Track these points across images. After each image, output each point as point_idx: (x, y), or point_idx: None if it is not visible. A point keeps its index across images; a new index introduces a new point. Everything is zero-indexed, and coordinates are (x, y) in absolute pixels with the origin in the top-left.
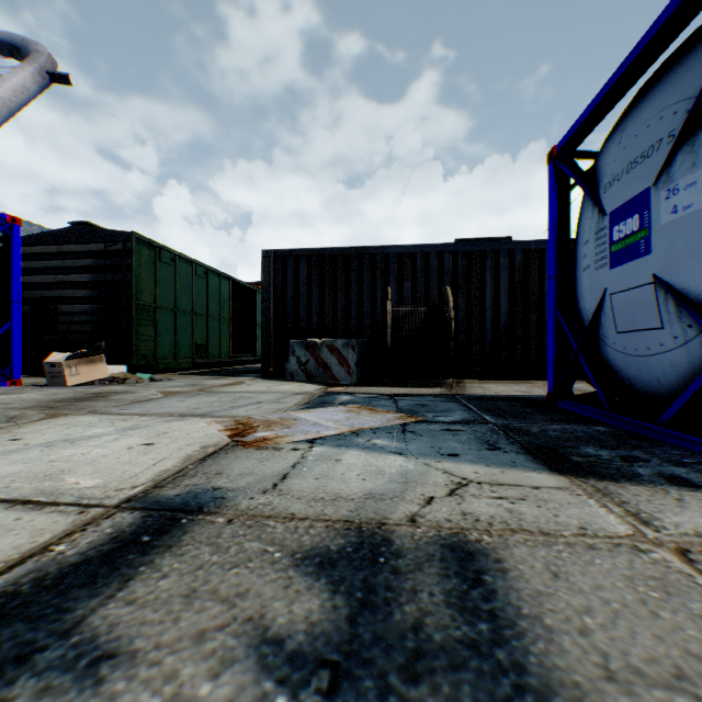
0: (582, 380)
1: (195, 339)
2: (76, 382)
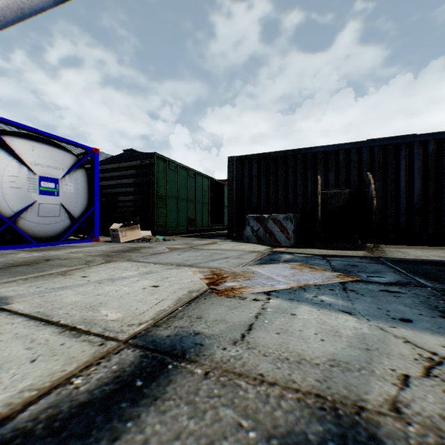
0: None
1: (188, 215)
2: (124, 240)
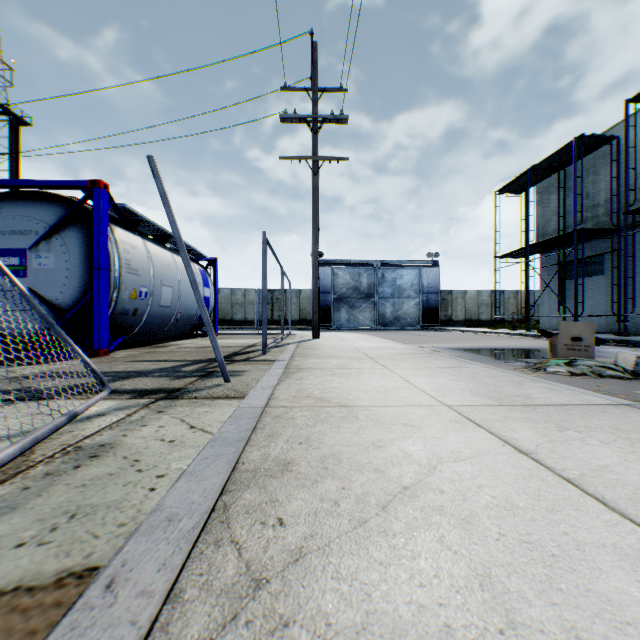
0: None
1: None
2: None
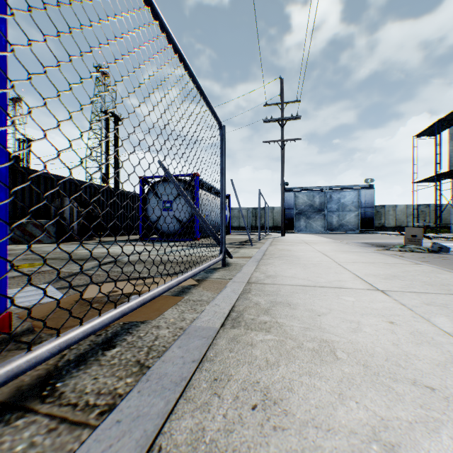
0: (110, 236)
1: None
2: None
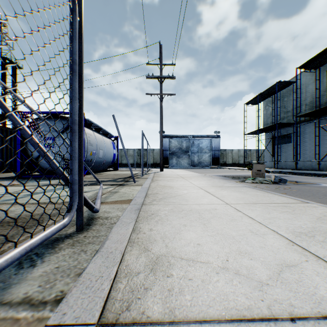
0: None
1: None
2: None
